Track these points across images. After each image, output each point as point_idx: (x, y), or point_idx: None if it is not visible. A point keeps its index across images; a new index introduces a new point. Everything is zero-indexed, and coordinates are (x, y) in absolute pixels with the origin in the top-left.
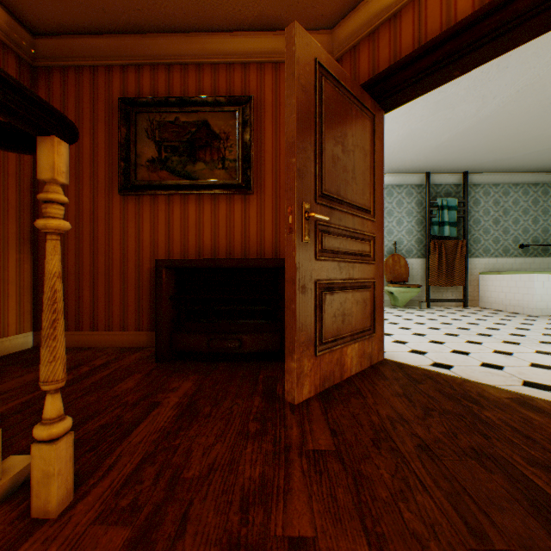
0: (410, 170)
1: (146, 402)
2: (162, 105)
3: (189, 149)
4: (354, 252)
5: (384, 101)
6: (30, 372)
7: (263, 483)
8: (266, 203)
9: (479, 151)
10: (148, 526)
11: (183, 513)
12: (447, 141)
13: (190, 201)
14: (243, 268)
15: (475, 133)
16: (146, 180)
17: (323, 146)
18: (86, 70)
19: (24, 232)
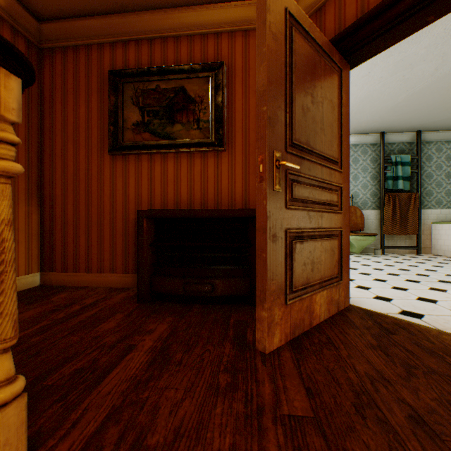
0: (365, 131)
1: (122, 345)
2: (145, 75)
3: (168, 112)
4: (322, 202)
5: (351, 55)
6: (30, 309)
7: None
8: (236, 159)
9: (434, 110)
10: None
11: None
12: (403, 101)
13: (169, 158)
14: (215, 217)
15: (432, 92)
16: (132, 141)
17: (293, 96)
18: (82, 48)
19: (32, 188)
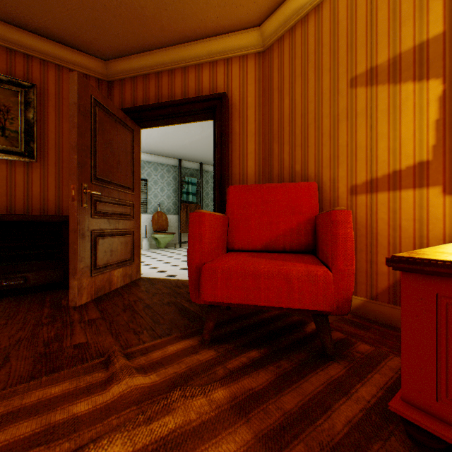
0: (169, 155)
1: None
2: None
3: None
4: (120, 213)
5: (140, 123)
6: None
7: (58, 336)
8: (50, 171)
9: (206, 153)
10: None
11: (6, 356)
12: (188, 144)
13: None
14: (28, 221)
15: (202, 144)
16: None
17: (97, 149)
18: None
19: None
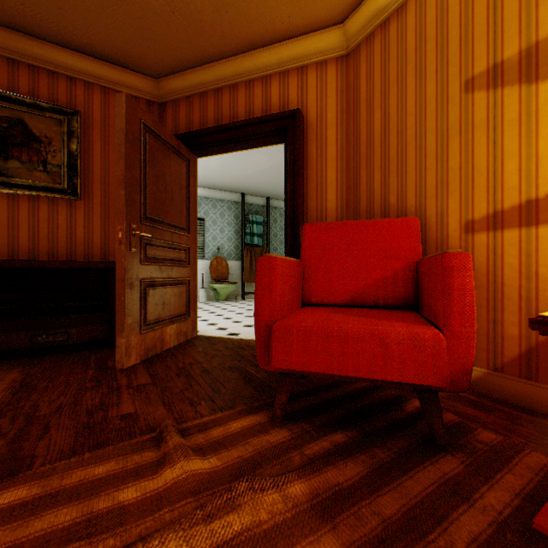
0: (230, 190)
1: None
2: None
3: None
4: (173, 259)
5: (197, 151)
6: None
7: (103, 403)
8: (95, 210)
9: (275, 186)
10: (19, 436)
11: (46, 426)
12: (253, 175)
13: (1, 197)
14: (71, 268)
15: (270, 174)
16: None
17: (148, 183)
18: None
19: None
